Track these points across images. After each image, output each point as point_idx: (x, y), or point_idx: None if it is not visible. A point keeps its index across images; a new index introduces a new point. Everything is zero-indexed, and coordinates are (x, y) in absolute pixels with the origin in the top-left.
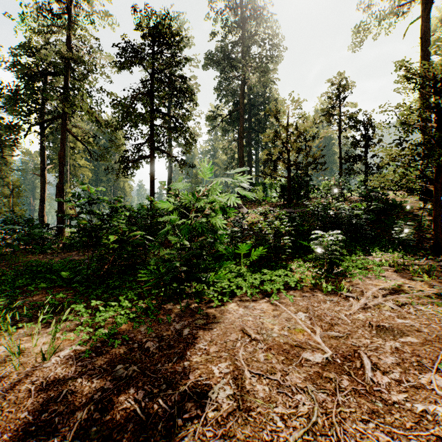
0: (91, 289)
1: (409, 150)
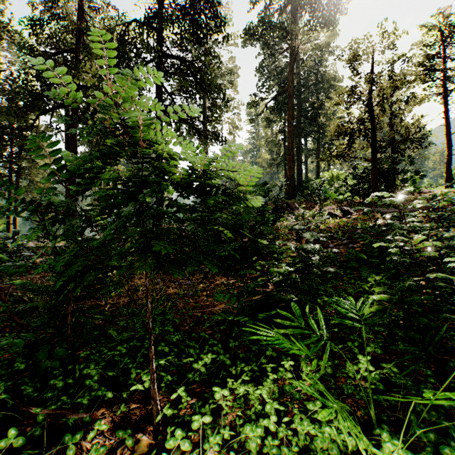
0: None
1: None
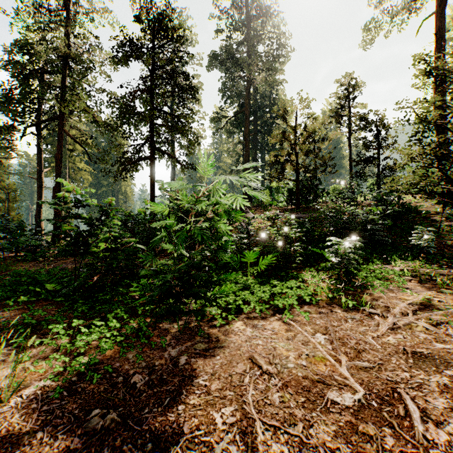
0: (78, 303)
1: (431, 148)
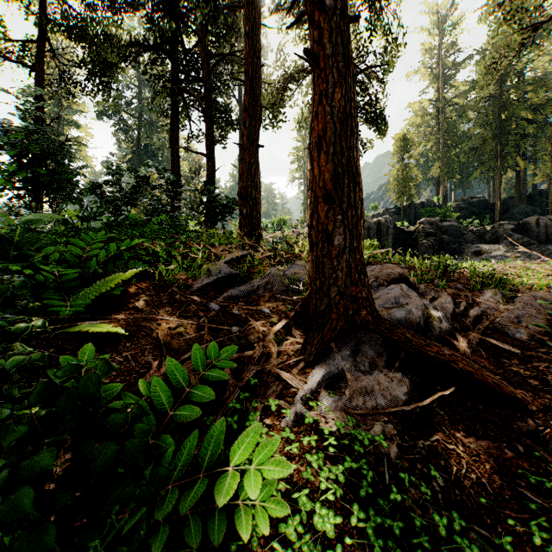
0: None
1: None
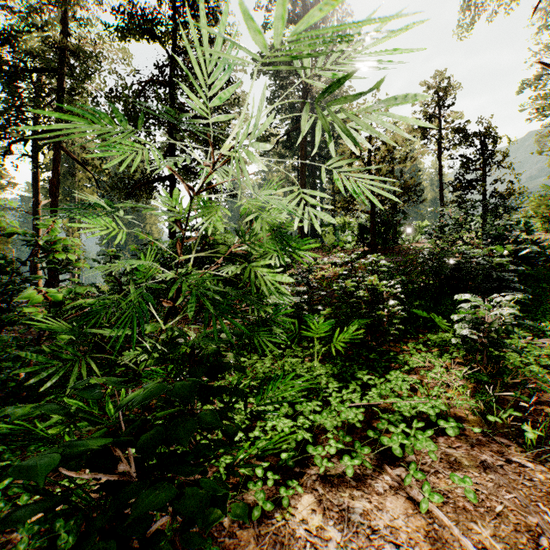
0: None
1: None
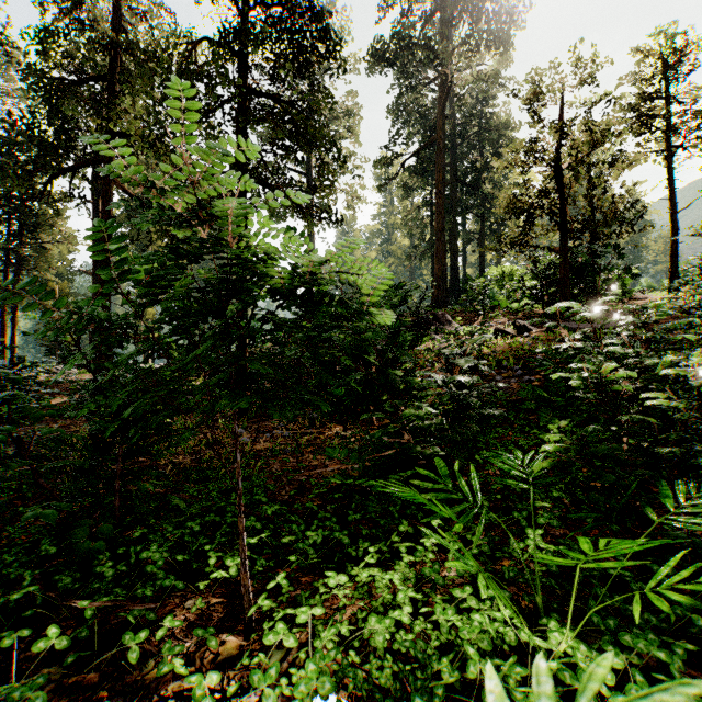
0: None
1: None
